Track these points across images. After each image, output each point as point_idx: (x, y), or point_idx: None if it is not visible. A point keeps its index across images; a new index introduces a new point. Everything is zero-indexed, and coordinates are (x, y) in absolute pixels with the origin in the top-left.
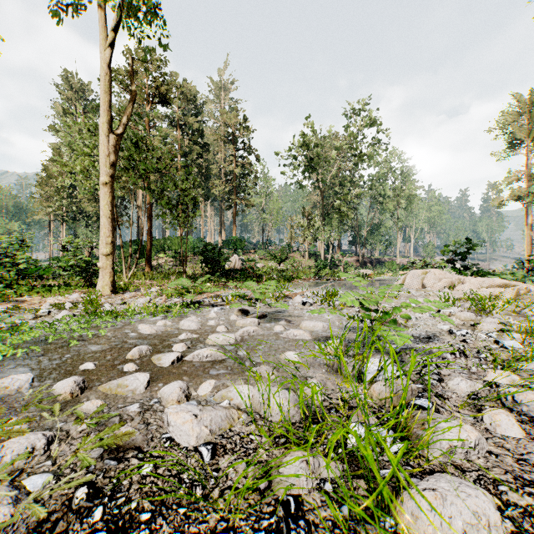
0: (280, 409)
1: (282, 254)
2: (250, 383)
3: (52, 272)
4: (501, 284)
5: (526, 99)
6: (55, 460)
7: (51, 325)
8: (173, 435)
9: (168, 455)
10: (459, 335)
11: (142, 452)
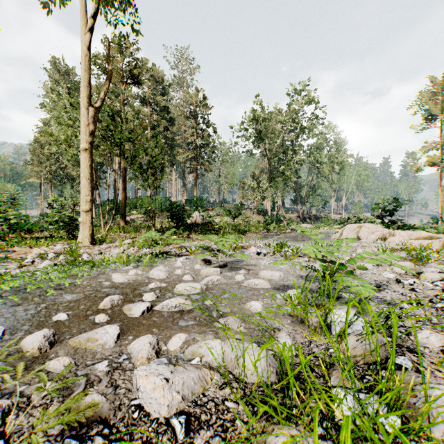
0: (258, 374)
1: (236, 210)
2: (219, 336)
3: (40, 226)
4: (427, 237)
5: (440, 81)
6: (9, 438)
7: (32, 275)
8: (142, 403)
9: (136, 431)
10: (407, 284)
11: (108, 426)
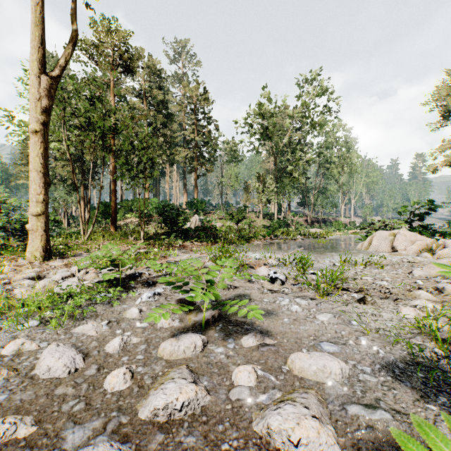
0: None
1: (239, 214)
2: None
3: None
4: None
5: None
6: None
7: None
8: None
9: None
10: None
11: None
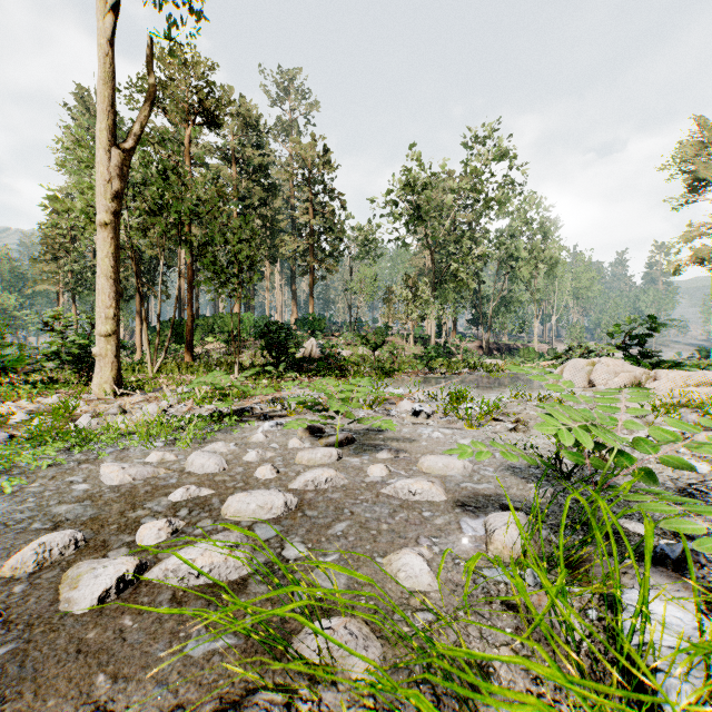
0: None
1: (377, 336)
2: None
3: (33, 362)
4: None
5: None
6: None
7: None
8: None
9: None
10: None
11: None
